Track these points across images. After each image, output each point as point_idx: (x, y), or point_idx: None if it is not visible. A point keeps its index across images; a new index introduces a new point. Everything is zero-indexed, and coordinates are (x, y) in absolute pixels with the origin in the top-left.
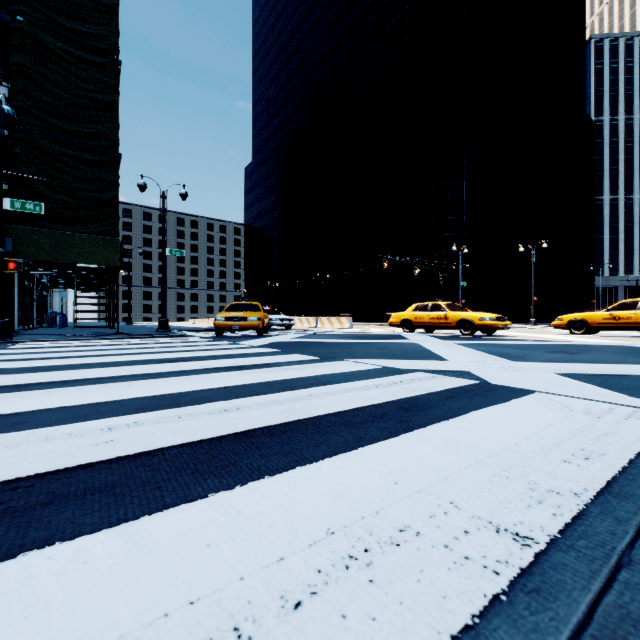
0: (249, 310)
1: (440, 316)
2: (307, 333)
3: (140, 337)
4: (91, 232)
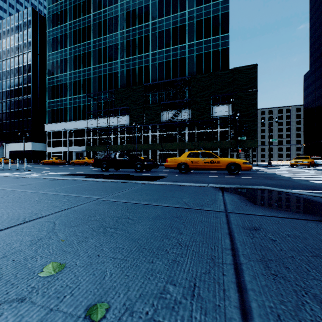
0: (304, 159)
1: None
2: None
3: (267, 166)
4: (250, 139)
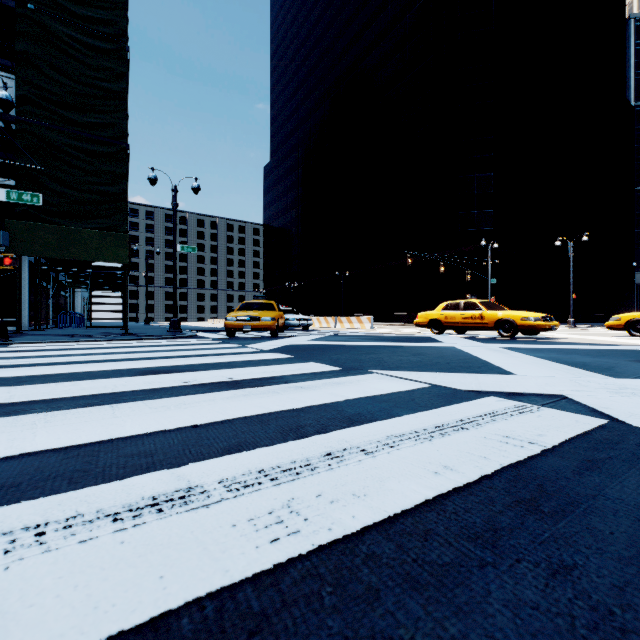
0: (263, 309)
1: (475, 315)
2: (325, 334)
3: (145, 338)
4: (98, 227)
